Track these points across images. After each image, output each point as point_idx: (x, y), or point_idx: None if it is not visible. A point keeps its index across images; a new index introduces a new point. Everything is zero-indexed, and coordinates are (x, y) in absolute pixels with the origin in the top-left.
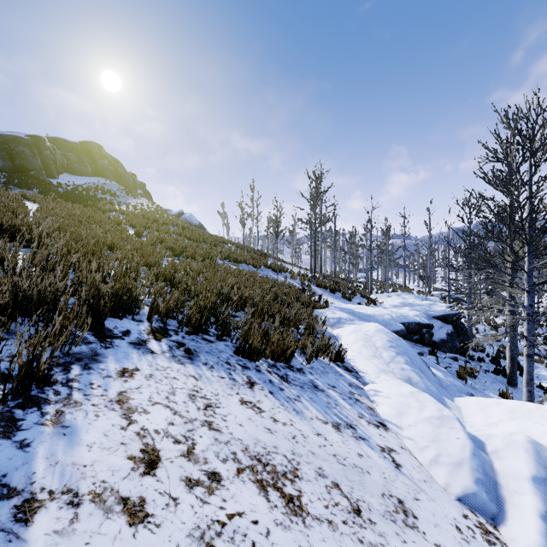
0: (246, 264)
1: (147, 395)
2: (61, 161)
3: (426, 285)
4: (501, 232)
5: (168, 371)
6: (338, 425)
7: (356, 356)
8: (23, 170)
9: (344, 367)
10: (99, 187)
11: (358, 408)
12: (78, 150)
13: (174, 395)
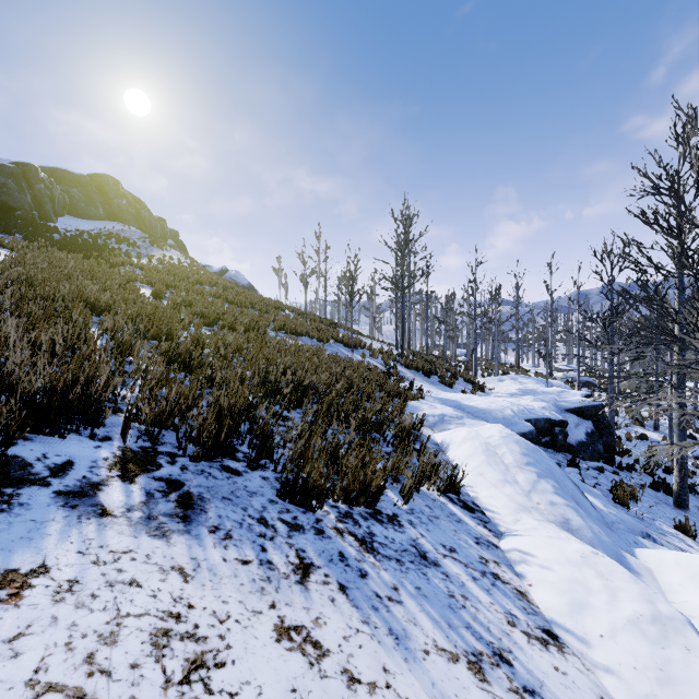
0: (309, 337)
1: (32, 660)
2: (61, 198)
3: (548, 366)
4: (698, 288)
5: (123, 562)
6: (477, 659)
7: (477, 481)
8: (5, 209)
9: (461, 502)
10: (113, 234)
11: (502, 600)
12: (85, 186)
13: (114, 643)
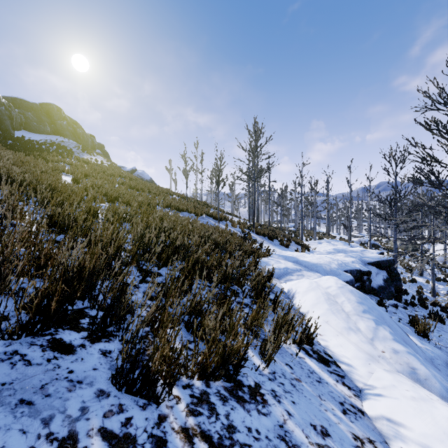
0: (188, 212)
1: None
2: (18, 118)
3: (349, 233)
4: None
5: None
6: None
7: (325, 329)
8: None
9: (316, 353)
10: (56, 144)
11: None
12: (37, 110)
13: None
